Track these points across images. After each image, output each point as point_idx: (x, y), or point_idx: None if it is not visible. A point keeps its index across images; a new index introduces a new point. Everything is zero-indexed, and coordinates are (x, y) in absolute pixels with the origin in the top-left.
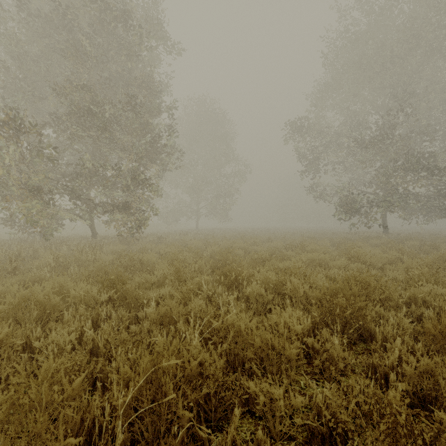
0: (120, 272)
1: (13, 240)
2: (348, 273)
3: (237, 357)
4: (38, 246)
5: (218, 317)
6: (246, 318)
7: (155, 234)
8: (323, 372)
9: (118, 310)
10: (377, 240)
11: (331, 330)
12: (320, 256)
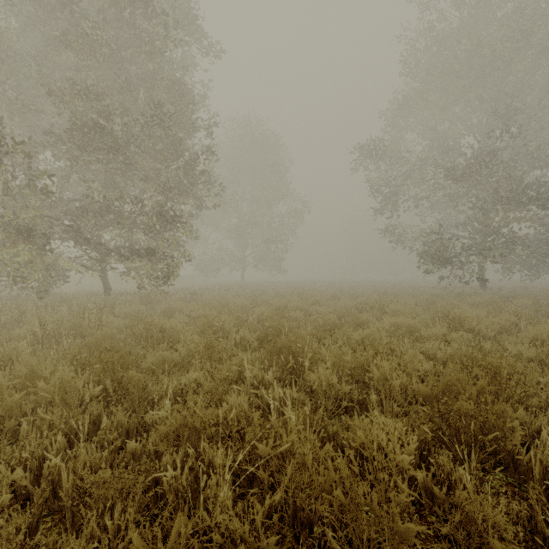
0: (123, 351)
1: (1, 297)
2: (455, 349)
3: (299, 514)
4: (30, 306)
5: (268, 420)
6: (311, 425)
7: (187, 289)
8: (453, 547)
9: (115, 410)
10: (476, 297)
11: (450, 452)
12: (408, 321)
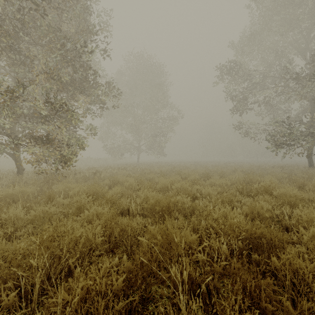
0: None
1: None
2: None
3: None
4: None
5: None
6: None
7: (94, 168)
8: None
9: None
10: None
11: None
12: None
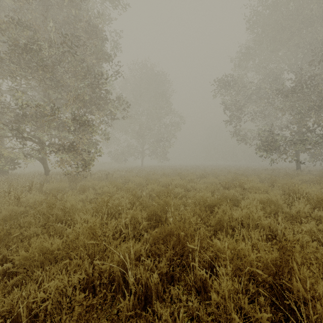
0: None
1: None
2: None
3: None
4: None
5: None
6: None
7: (104, 171)
8: None
9: None
10: (302, 176)
11: None
12: (271, 198)
